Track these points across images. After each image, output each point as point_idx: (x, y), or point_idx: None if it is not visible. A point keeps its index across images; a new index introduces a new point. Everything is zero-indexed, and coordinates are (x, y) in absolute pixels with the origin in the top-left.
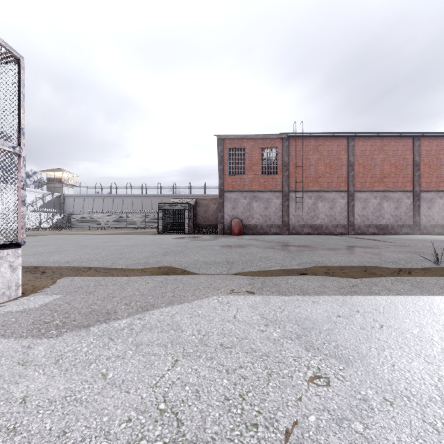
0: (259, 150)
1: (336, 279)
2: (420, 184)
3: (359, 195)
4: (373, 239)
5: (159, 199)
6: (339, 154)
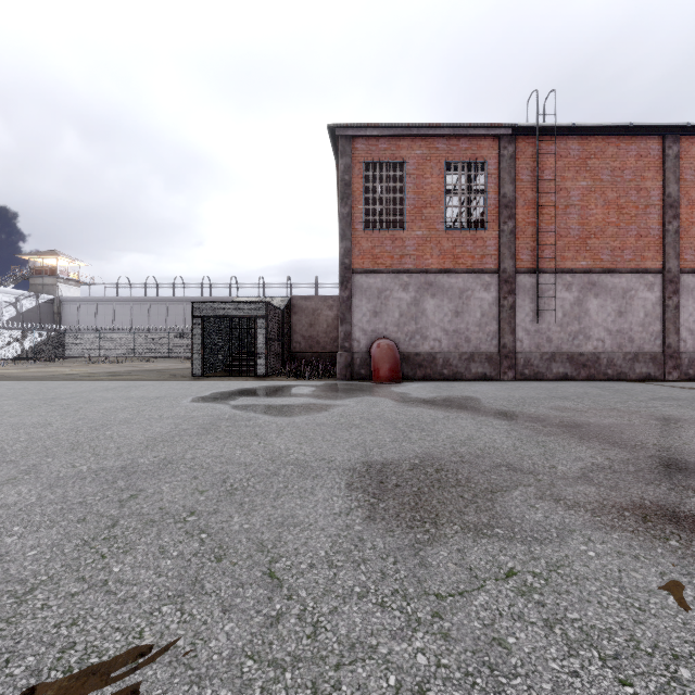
0: (441, 167)
1: None
2: None
3: (690, 280)
4: None
5: None
6: (641, 177)
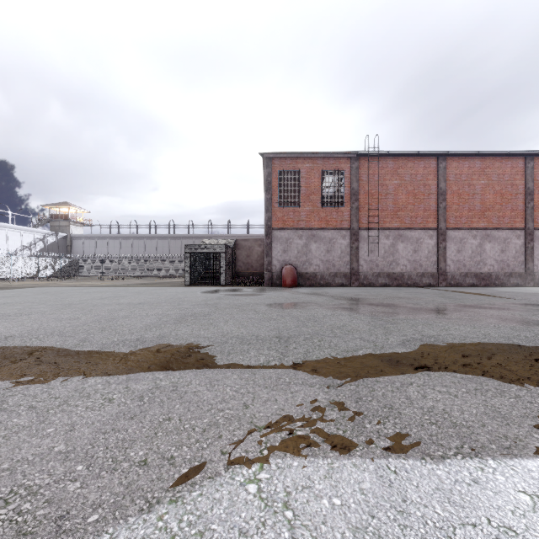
0: (319, 173)
1: (503, 385)
2: (534, 219)
3: (452, 233)
4: (479, 293)
5: (191, 241)
6: (426, 179)
